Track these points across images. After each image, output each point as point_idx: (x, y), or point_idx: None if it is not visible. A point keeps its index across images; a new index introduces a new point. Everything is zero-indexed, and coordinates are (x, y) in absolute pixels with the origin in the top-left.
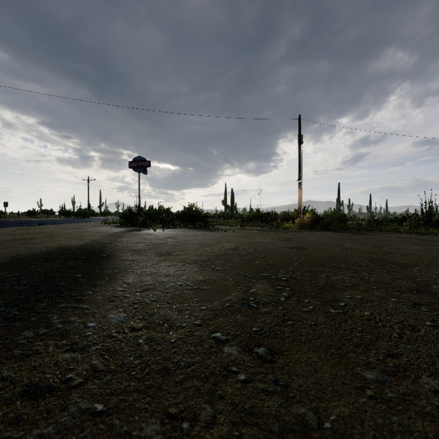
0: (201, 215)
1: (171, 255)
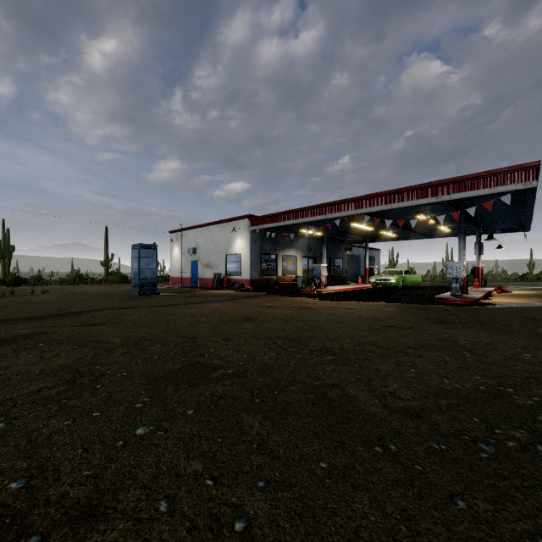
0: None
1: None
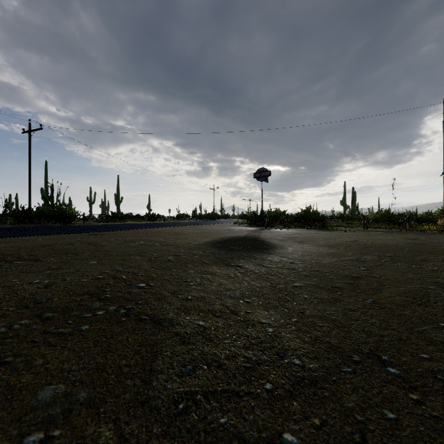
0: (318, 217)
1: (305, 243)
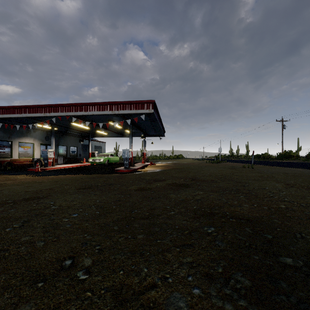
0: None
1: None
